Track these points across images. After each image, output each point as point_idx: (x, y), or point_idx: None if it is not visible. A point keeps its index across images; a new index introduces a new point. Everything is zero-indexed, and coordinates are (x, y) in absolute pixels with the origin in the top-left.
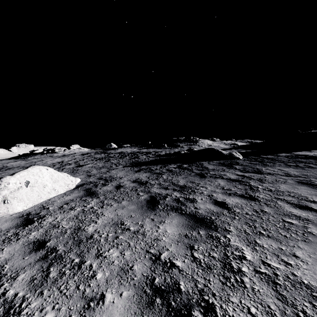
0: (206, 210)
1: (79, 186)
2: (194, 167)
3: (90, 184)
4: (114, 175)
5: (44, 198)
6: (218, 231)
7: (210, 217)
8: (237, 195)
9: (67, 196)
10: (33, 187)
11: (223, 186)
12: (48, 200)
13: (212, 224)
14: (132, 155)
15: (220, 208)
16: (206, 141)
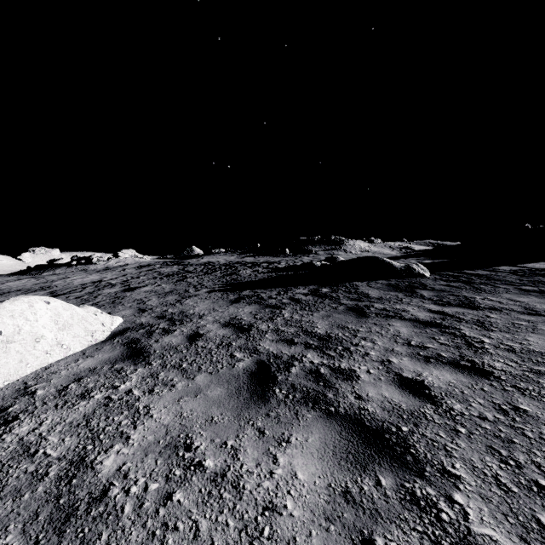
0: (384, 403)
1: (117, 336)
2: (343, 293)
3: (139, 329)
4: (190, 310)
5: (34, 366)
6: (428, 478)
7: (397, 427)
8: (444, 363)
9: (85, 359)
10: (10, 343)
11: (408, 339)
12: (43, 371)
13: (407, 452)
14: (226, 269)
15: (414, 398)
16: (358, 243)
